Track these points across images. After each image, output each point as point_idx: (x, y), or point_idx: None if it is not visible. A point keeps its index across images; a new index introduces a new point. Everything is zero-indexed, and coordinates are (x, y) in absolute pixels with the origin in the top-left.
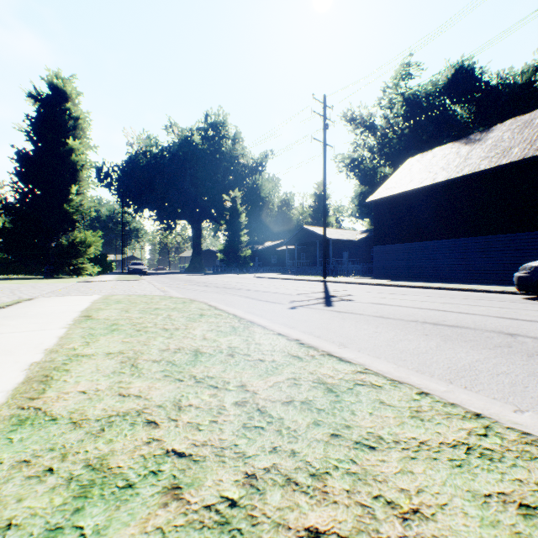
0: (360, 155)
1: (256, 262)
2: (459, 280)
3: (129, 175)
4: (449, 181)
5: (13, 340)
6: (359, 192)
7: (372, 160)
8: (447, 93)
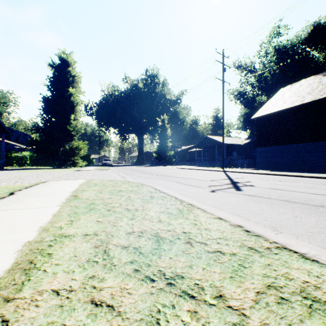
0: (244, 89)
1: (176, 159)
2: (322, 171)
3: (102, 108)
4: (314, 101)
5: (22, 216)
6: (243, 113)
7: (253, 91)
8: (307, 43)
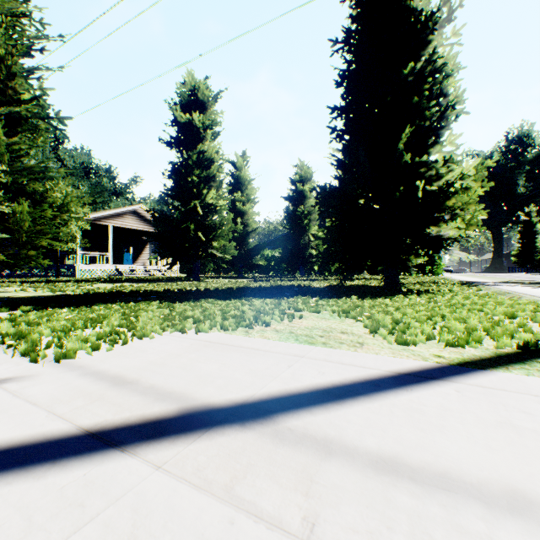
0: None
1: None
2: None
3: None
4: None
5: None
6: None
7: None
8: None
